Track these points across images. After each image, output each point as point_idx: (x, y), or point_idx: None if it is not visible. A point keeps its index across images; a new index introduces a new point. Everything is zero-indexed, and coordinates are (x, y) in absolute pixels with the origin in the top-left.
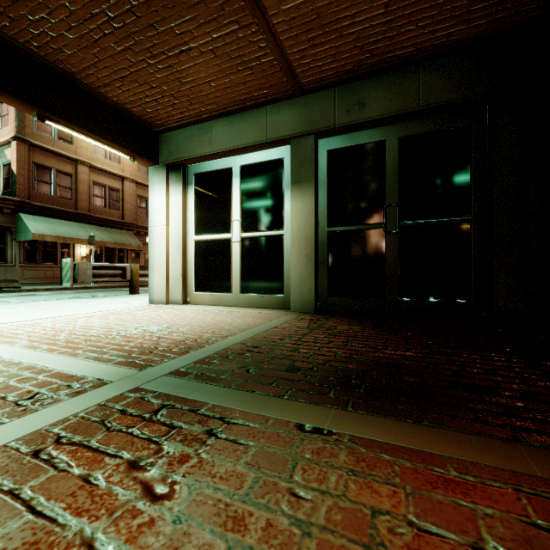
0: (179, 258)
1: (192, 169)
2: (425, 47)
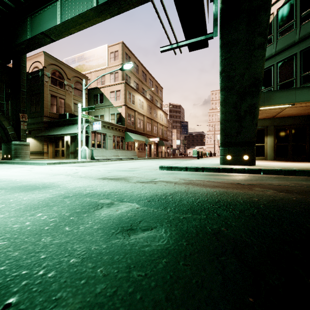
0: None
1: None
2: (299, 115)
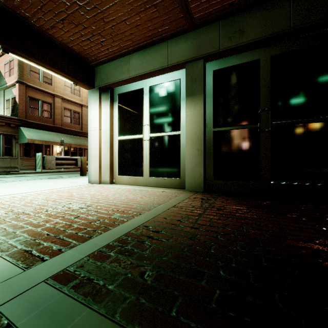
0: (107, 152)
1: (116, 91)
2: None
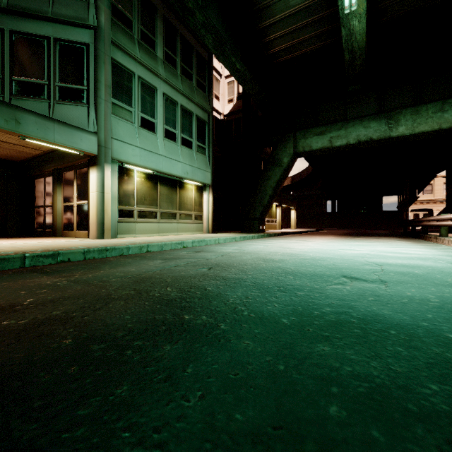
0: None
1: None
2: None
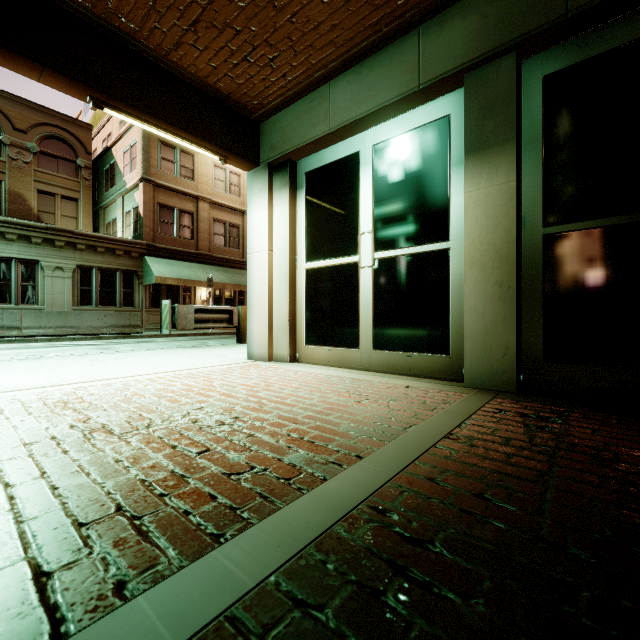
0: (284, 295)
1: (302, 166)
2: None
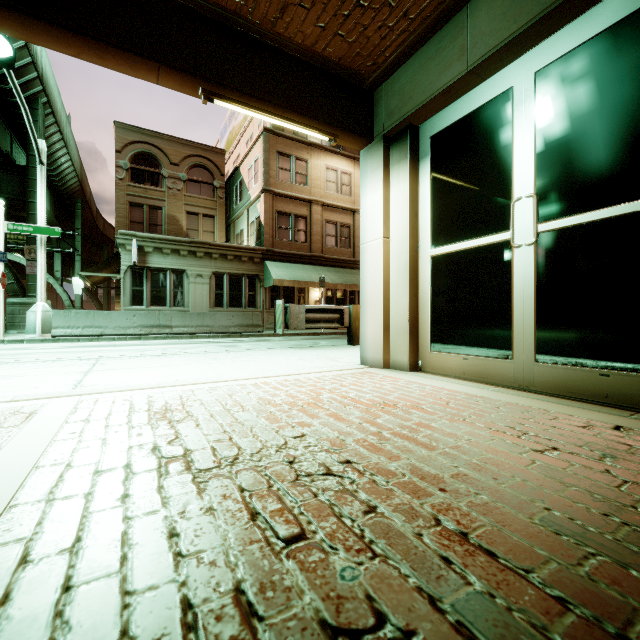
0: (403, 290)
1: (426, 130)
2: None
